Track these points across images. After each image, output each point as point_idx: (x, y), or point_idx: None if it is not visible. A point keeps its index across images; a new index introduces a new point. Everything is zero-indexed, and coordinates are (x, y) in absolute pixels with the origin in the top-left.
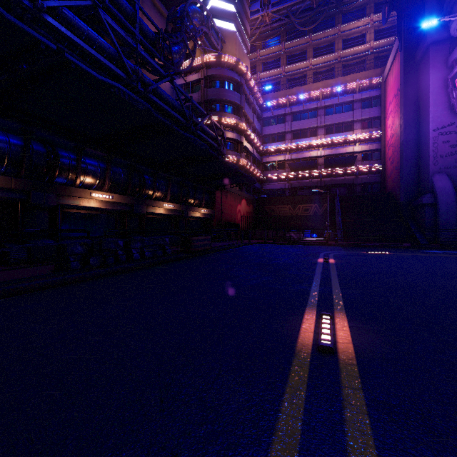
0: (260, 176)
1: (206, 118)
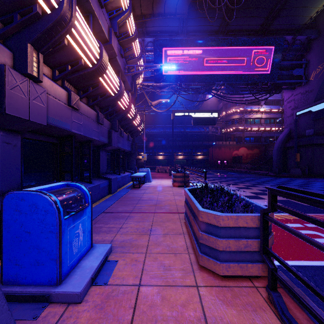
0: (271, 129)
1: (192, 128)
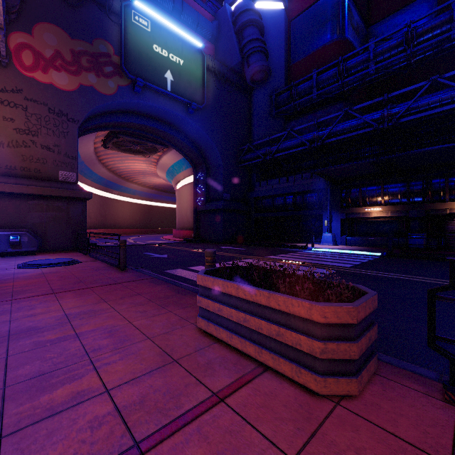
0: None
1: None
